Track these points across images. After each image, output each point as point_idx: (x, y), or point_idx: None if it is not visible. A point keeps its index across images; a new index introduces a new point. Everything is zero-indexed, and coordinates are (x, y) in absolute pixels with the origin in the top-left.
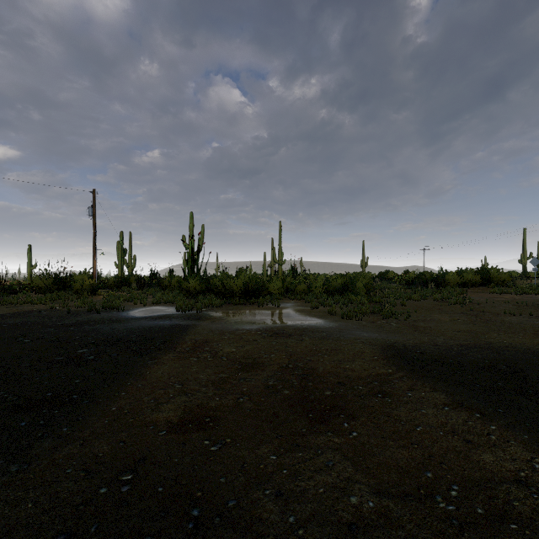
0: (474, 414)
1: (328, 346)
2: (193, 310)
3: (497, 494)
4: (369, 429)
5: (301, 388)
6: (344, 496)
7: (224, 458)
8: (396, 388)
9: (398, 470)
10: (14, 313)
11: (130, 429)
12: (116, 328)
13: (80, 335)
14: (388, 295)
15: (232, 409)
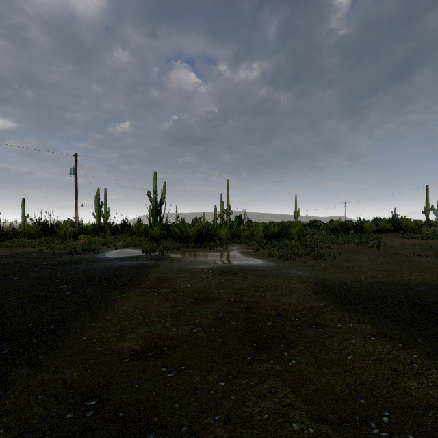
0: (397, 344)
1: (268, 283)
2: (156, 252)
3: (425, 421)
4: (306, 357)
5: (246, 320)
6: (286, 422)
7: (179, 384)
8: (327, 320)
9: (334, 396)
10: (8, 255)
11: (97, 356)
12: (92, 267)
13: (61, 273)
14: (317, 239)
15: (187, 339)
